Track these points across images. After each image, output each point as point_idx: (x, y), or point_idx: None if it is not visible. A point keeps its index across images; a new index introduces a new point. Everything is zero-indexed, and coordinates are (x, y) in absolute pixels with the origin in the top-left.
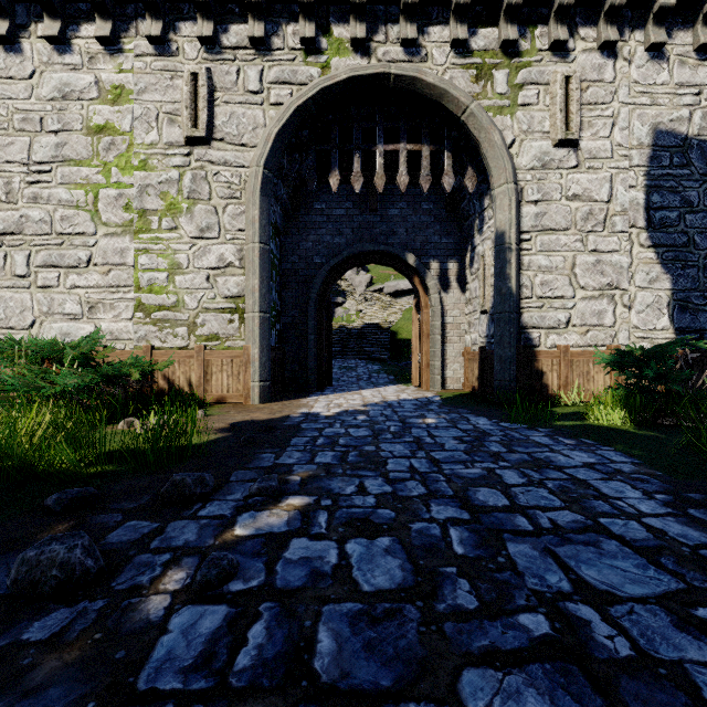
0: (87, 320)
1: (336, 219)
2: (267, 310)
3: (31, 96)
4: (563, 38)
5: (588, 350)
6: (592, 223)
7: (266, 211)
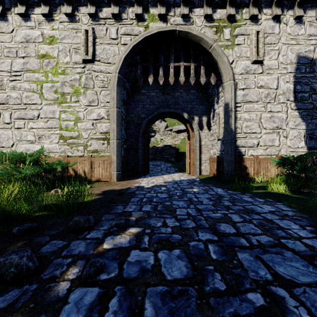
0: (37, 143)
1: (151, 97)
2: (120, 139)
3: (12, 41)
4: (256, 13)
5: (267, 157)
6: (269, 99)
7: (119, 93)
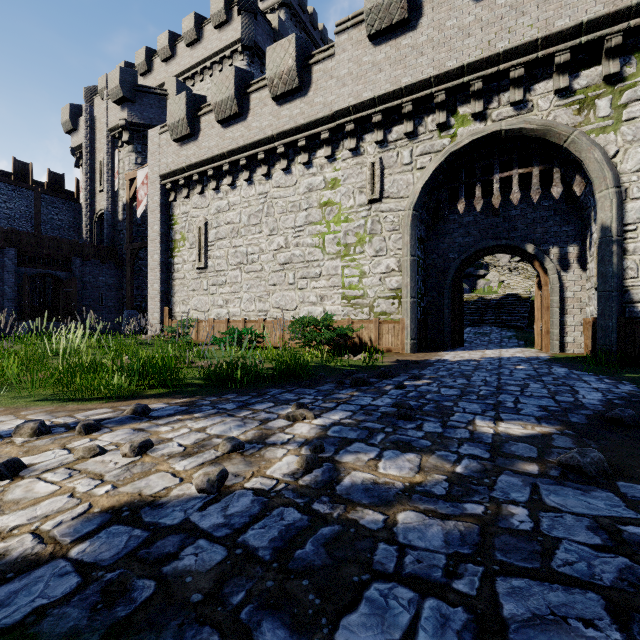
0: (320, 305)
1: (465, 225)
2: (415, 297)
3: (295, 194)
4: None
5: None
6: None
7: (414, 236)
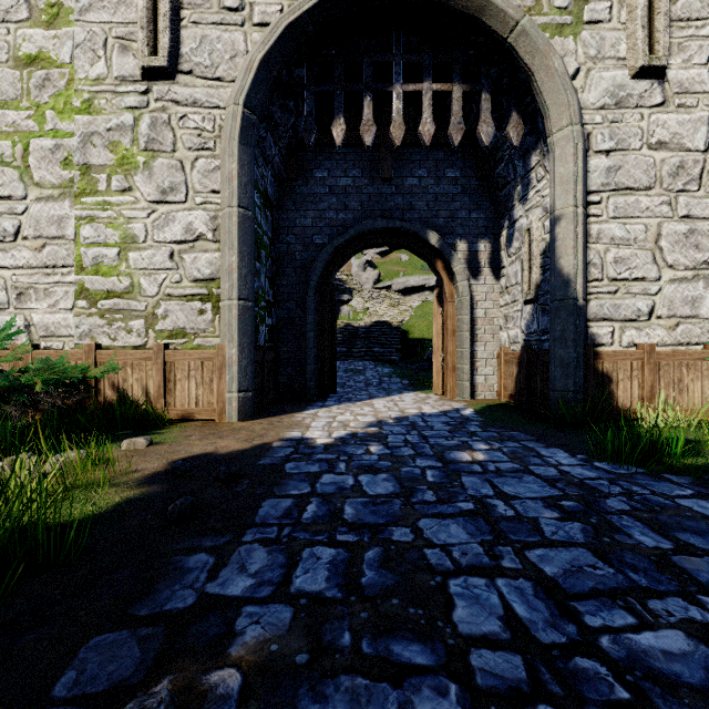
0: (15, 311)
1: (341, 190)
2: (249, 297)
3: None
4: None
5: (680, 350)
6: (684, 180)
7: (248, 165)
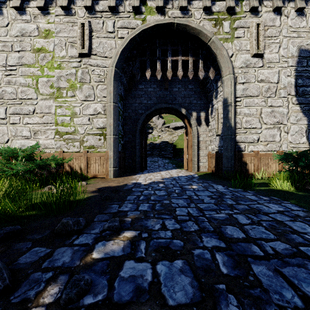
0: (33, 139)
1: (149, 92)
2: (117, 134)
3: (7, 35)
4: (256, 5)
5: (268, 153)
6: (270, 93)
7: (116, 88)
